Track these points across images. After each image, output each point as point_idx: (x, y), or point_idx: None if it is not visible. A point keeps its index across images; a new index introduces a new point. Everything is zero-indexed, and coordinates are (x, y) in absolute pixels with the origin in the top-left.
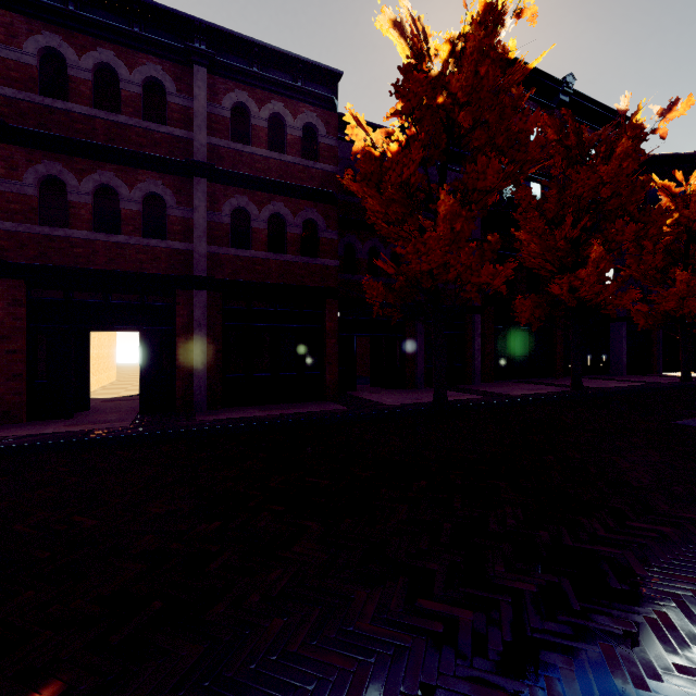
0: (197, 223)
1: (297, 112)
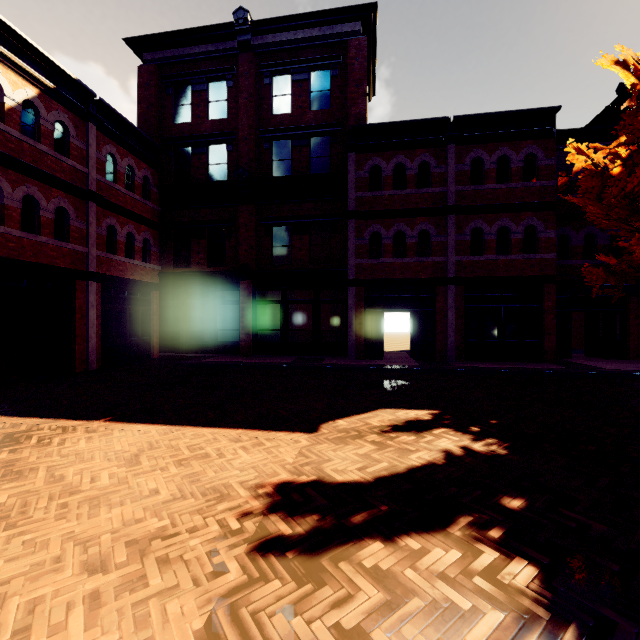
0: (449, 243)
1: (519, 149)
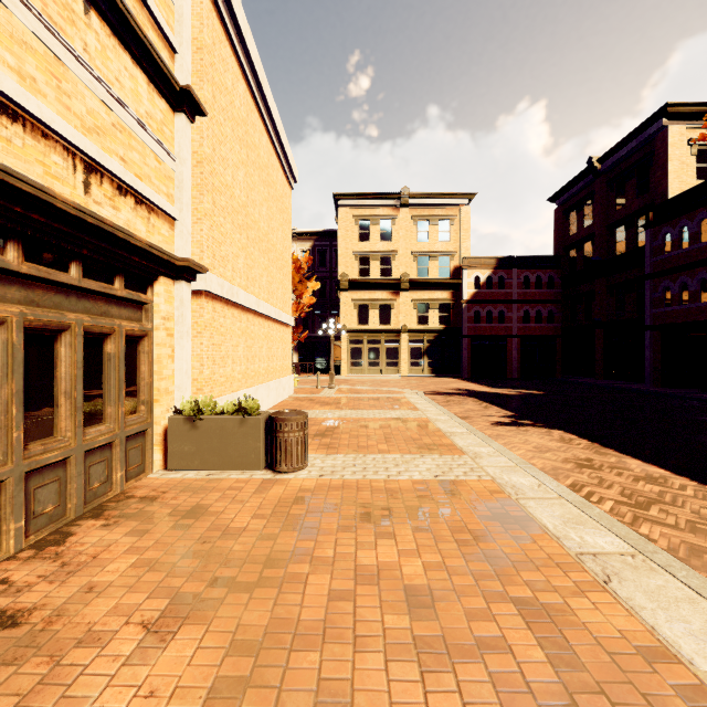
0: None
1: None
